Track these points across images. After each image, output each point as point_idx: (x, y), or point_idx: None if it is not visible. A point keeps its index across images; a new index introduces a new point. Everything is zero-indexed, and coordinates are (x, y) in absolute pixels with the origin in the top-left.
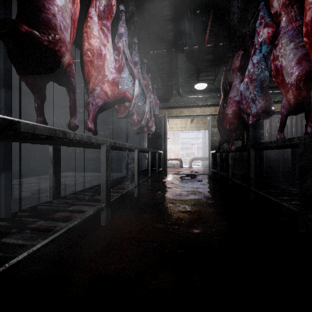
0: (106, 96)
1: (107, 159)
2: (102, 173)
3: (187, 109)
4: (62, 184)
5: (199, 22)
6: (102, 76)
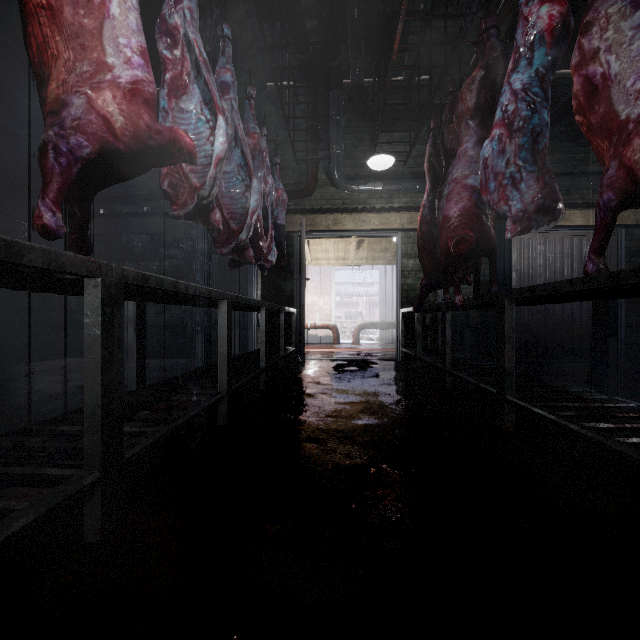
0: (112, 131)
1: (108, 327)
2: (87, 373)
3: (350, 215)
4: (33, 392)
5: (376, 19)
6: (99, 67)
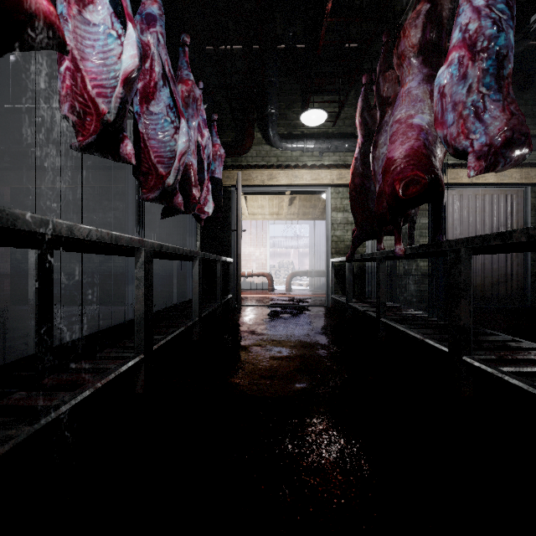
0: None
1: None
2: None
3: (284, 171)
4: None
5: None
6: None
